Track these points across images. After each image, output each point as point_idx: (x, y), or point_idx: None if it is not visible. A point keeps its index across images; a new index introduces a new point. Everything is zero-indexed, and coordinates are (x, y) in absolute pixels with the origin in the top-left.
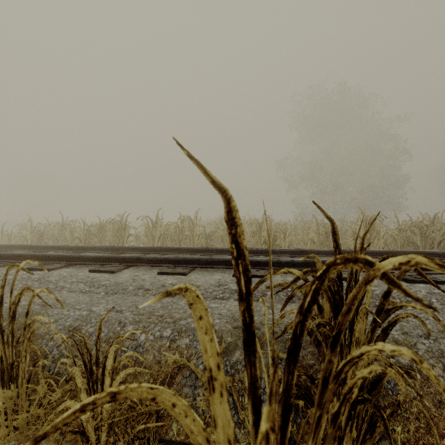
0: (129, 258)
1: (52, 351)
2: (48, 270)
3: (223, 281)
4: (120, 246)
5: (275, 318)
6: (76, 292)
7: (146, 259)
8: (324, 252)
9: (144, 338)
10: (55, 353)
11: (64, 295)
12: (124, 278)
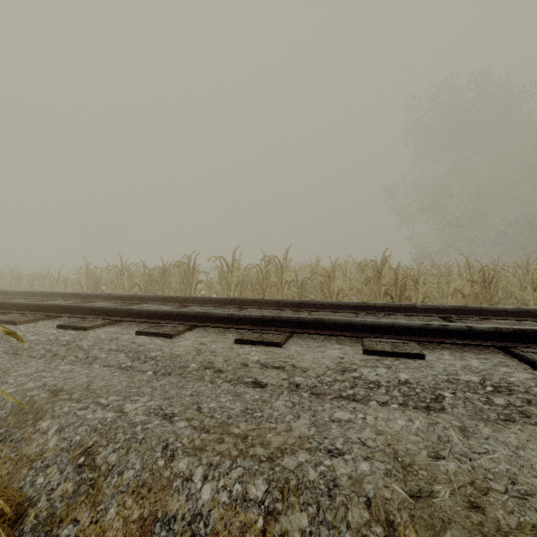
0: (194, 314)
1: (38, 500)
2: (84, 329)
3: (348, 361)
4: (185, 296)
5: (500, 469)
6: (112, 367)
7: (218, 317)
8: (503, 311)
9: (210, 496)
10: (42, 507)
11: (93, 371)
12: (184, 347)
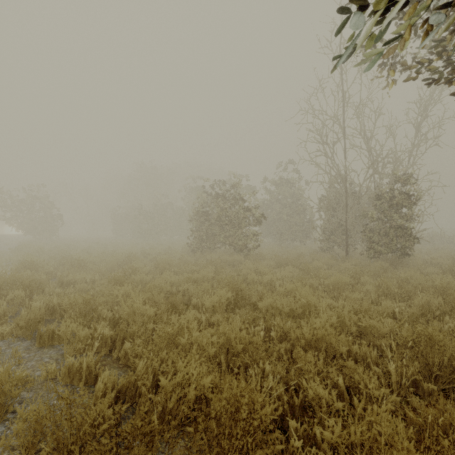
0: None
1: None
2: None
3: None
4: None
5: None
6: None
7: None
8: None
9: None
10: None
11: None
12: None
